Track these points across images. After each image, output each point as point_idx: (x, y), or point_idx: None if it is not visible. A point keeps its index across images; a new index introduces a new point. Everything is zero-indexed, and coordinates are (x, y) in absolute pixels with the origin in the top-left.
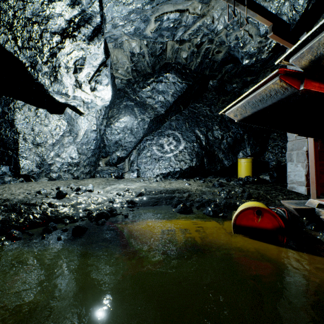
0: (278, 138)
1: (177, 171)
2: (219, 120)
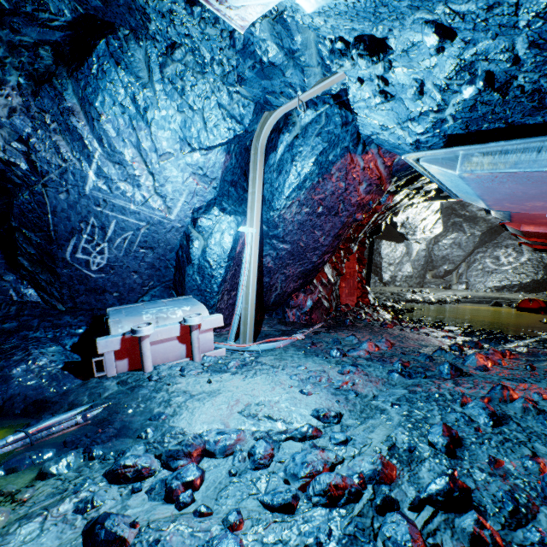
0: None
1: (514, 284)
2: None
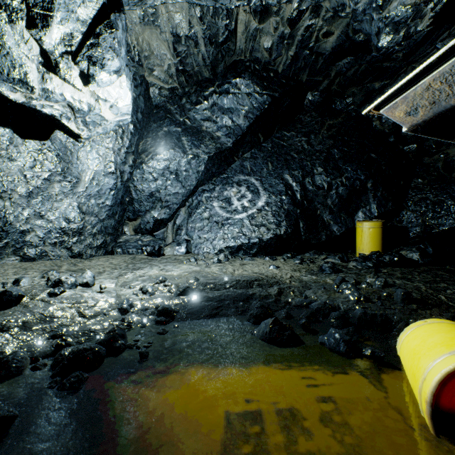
0: (425, 187)
1: (254, 243)
2: (325, 158)
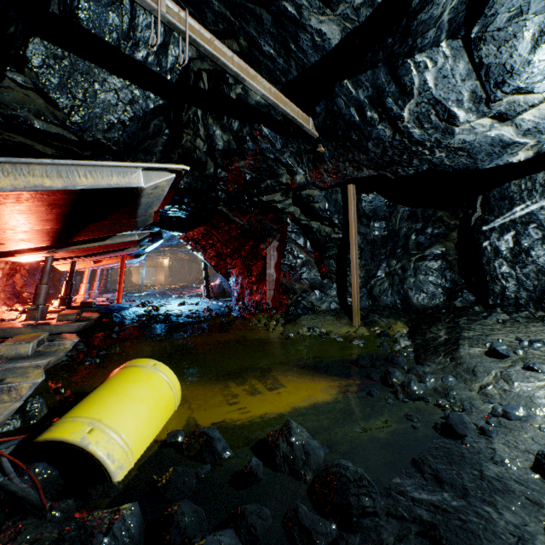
0: None
1: None
2: None
